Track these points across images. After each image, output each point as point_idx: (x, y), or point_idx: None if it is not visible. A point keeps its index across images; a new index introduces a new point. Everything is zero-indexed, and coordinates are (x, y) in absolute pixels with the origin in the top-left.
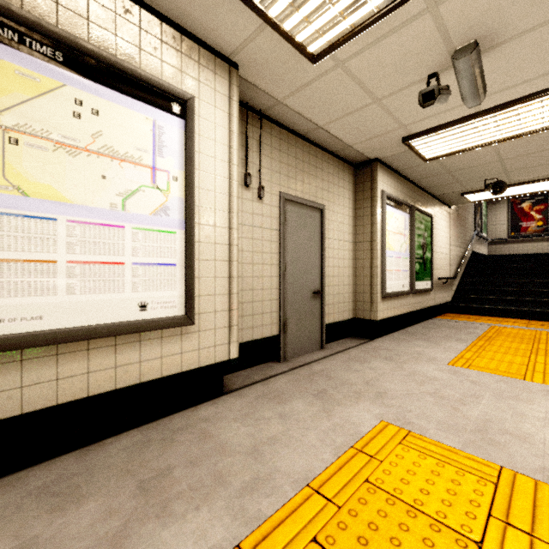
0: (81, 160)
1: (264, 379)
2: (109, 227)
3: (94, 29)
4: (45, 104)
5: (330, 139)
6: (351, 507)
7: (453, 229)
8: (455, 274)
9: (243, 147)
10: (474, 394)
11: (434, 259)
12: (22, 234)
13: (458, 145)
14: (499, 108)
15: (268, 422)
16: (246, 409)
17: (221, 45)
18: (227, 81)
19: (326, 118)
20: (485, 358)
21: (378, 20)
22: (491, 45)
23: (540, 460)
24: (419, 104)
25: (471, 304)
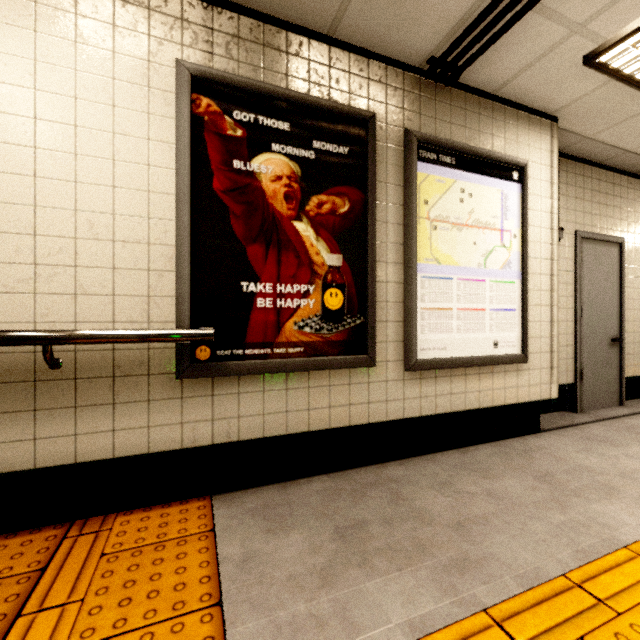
0: (463, 234)
1: (573, 425)
2: (477, 282)
3: (468, 132)
4: (447, 198)
5: (637, 160)
6: None
7: None
8: None
9: None
10: None
11: None
12: (437, 291)
13: None
14: None
15: (618, 459)
16: (580, 446)
17: (549, 106)
18: (549, 136)
19: None
20: None
21: None
22: None
23: None
24: None
25: None
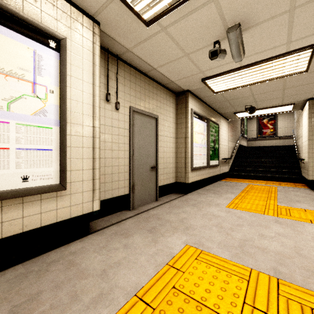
0: None
1: (118, 222)
2: None
3: None
4: None
5: (161, 76)
6: (161, 308)
7: (230, 132)
8: (231, 157)
9: (105, 76)
10: (238, 224)
11: (220, 148)
12: None
13: (231, 85)
14: (252, 65)
15: (116, 251)
16: (103, 243)
17: (86, 7)
18: (92, 31)
19: (158, 63)
20: (245, 202)
21: (184, 2)
22: (247, 27)
23: (272, 262)
24: (209, 57)
25: (238, 172)
